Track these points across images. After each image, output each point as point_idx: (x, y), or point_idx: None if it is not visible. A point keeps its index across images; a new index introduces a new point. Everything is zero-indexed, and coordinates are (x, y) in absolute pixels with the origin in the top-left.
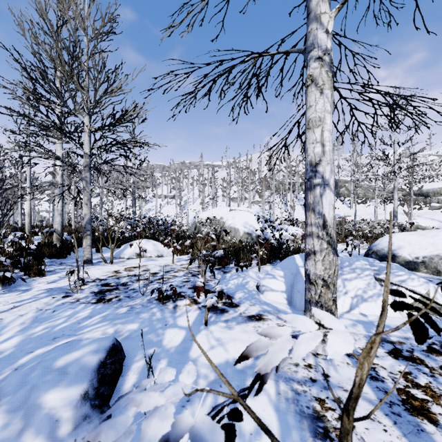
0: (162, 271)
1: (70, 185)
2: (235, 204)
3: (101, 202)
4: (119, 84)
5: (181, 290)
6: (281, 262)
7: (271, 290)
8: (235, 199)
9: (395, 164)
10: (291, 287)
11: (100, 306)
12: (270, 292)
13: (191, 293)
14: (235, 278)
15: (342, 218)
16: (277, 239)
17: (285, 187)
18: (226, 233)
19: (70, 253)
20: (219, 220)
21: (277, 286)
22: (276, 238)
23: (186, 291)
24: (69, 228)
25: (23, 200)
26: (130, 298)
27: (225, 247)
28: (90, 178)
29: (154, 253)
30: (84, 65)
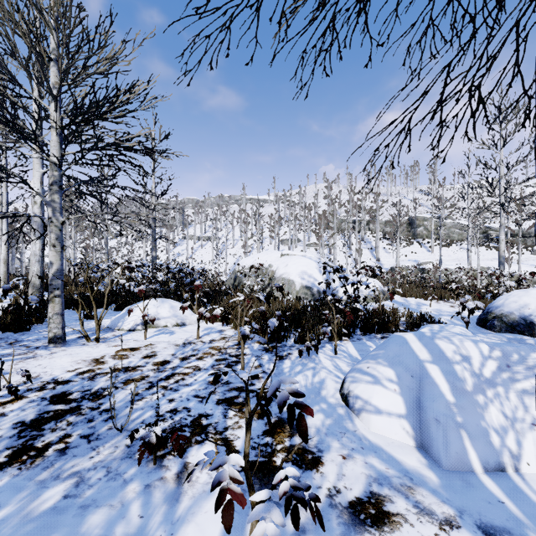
0: (177, 358)
1: (29, 215)
2: (285, 248)
3: (106, 244)
4: (110, 54)
5: (202, 409)
6: (384, 350)
7: (377, 411)
8: (286, 241)
9: (502, 193)
10: (417, 407)
11: (4, 479)
12: (375, 416)
13: (221, 420)
14: (300, 372)
15: (427, 266)
16: (354, 298)
17: (348, 226)
18: (281, 292)
19: (39, 322)
20: (267, 269)
21: (387, 404)
22: (352, 296)
23: (211, 413)
24: (66, 280)
25: (13, 242)
26: (90, 443)
27: (280, 315)
28: (60, 203)
29: (171, 320)
30: (45, 11)
